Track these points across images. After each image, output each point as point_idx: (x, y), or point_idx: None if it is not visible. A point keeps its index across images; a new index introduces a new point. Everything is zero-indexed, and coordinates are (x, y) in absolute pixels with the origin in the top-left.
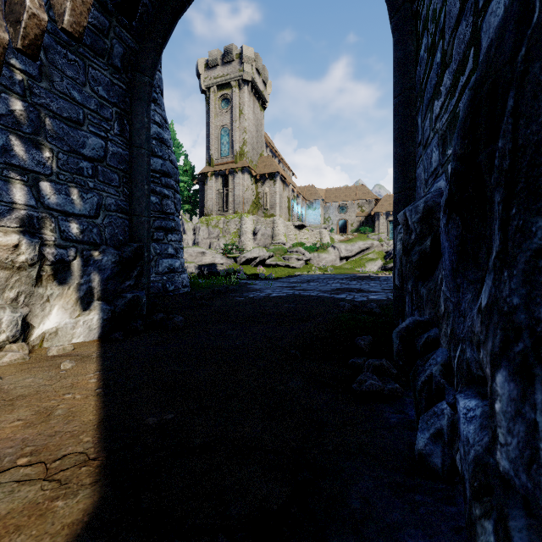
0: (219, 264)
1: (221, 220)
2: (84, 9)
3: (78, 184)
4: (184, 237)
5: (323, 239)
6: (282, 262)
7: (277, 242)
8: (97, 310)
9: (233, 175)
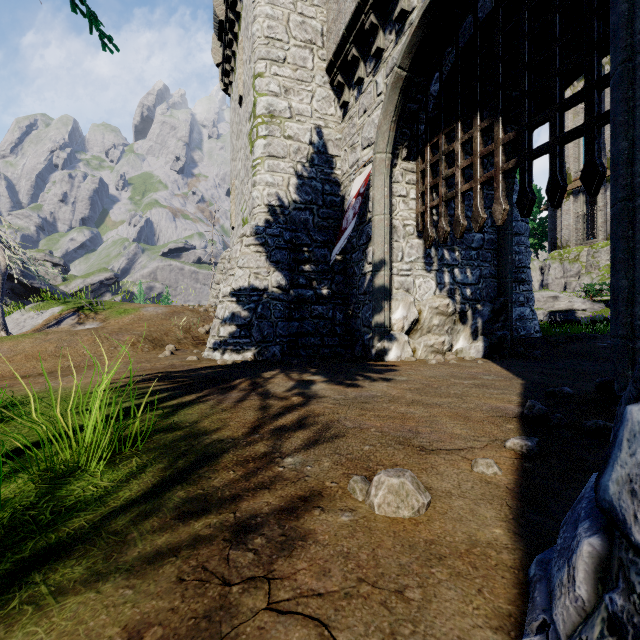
0: (579, 310)
1: (583, 252)
2: (505, 214)
3: (469, 266)
4: None
5: None
6: None
7: None
8: (481, 341)
9: (604, 187)
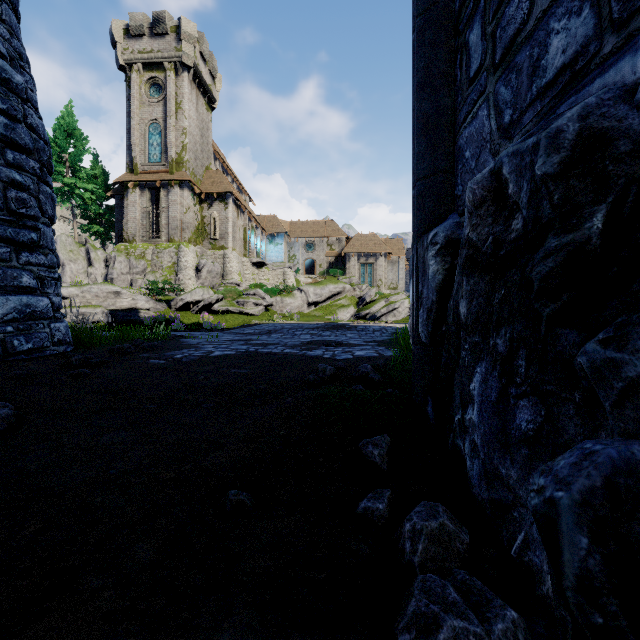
0: (144, 310)
1: (149, 249)
2: None
3: None
4: (89, 270)
5: (288, 280)
6: (235, 308)
7: (229, 282)
8: None
9: (167, 190)
